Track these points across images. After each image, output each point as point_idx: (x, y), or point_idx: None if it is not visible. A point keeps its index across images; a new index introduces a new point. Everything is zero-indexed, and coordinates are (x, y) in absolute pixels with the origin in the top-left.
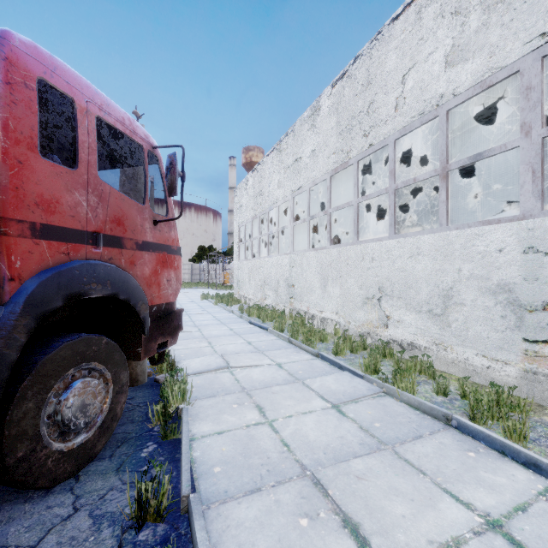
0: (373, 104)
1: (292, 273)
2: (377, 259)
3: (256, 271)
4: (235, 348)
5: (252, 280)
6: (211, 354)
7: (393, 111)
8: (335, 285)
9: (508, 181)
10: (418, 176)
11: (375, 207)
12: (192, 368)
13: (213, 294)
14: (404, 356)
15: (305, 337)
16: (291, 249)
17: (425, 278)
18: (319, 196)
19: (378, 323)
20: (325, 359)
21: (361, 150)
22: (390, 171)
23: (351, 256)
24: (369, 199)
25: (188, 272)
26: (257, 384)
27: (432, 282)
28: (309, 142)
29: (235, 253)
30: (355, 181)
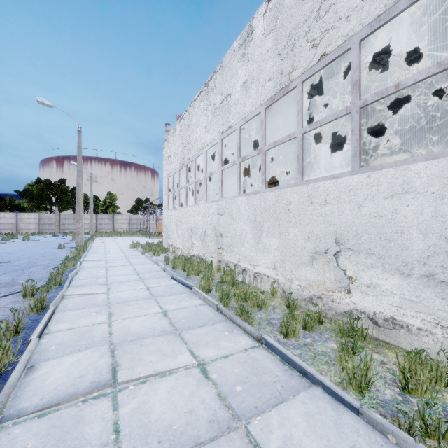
0: (327, 2)
1: (220, 222)
2: (332, 201)
3: (183, 220)
4: (141, 326)
5: (179, 229)
6: (99, 343)
7: (359, 0)
8: (272, 235)
9: (418, 137)
10: (404, 80)
11: (295, 162)
12: (44, 389)
13: (145, 242)
14: (379, 336)
15: (239, 306)
16: (219, 196)
17: (419, 227)
18: (246, 148)
19: (335, 285)
20: (274, 349)
21: (309, 65)
22: (353, 83)
23: (294, 200)
24: (319, 126)
25: (126, 222)
26: (154, 444)
27: (435, 232)
28: (240, 74)
29: (164, 203)
30: (300, 106)
